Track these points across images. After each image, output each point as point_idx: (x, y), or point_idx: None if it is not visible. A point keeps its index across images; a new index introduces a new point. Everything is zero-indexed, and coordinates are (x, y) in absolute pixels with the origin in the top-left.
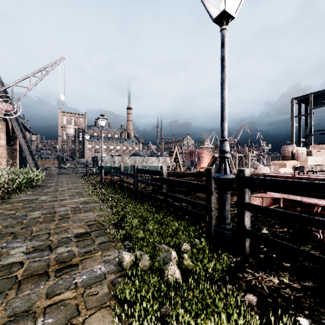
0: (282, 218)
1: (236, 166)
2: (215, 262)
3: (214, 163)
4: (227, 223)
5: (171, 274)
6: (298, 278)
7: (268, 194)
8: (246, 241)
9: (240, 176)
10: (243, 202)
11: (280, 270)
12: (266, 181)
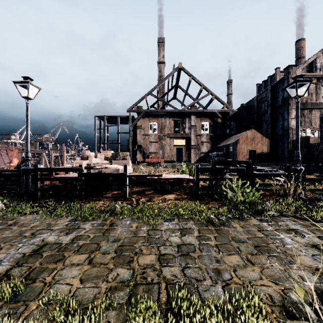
0: (50, 180)
1: (52, 165)
2: (22, 203)
3: (23, 162)
4: (29, 188)
5: (1, 206)
6: (55, 198)
7: (54, 176)
8: (38, 193)
9: (36, 167)
10: (37, 178)
11: (50, 198)
12: (45, 168)
